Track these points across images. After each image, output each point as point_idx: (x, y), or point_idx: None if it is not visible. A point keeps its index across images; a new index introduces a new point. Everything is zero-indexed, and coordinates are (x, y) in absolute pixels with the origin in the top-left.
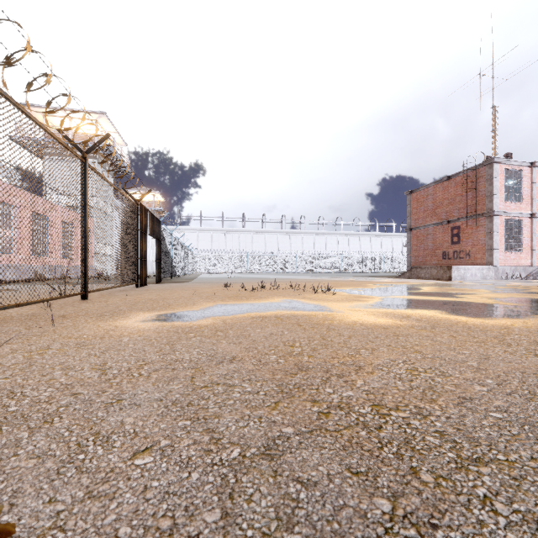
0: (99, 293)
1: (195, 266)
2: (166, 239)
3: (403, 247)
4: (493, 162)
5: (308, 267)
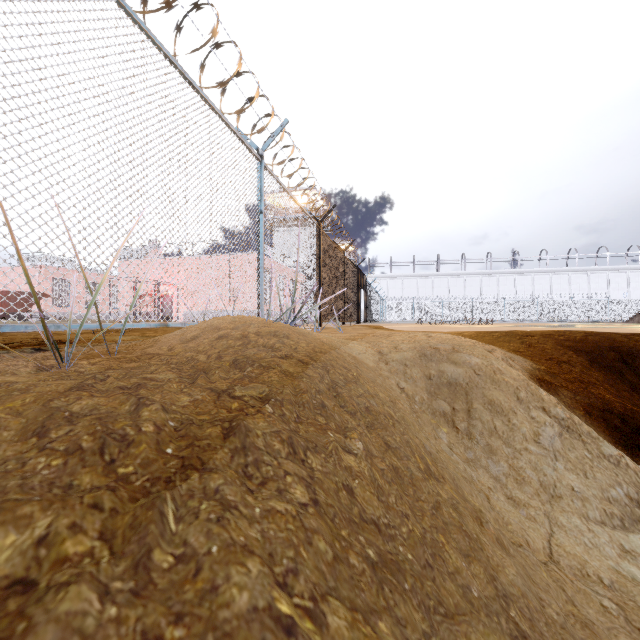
0: None
1: (385, 314)
2: (368, 290)
3: None
4: None
5: (521, 315)
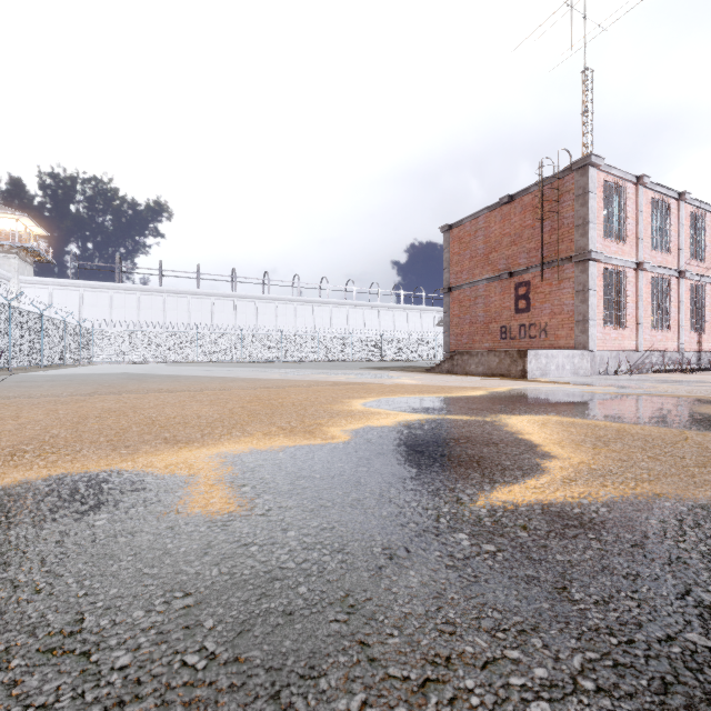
0: None
1: (93, 351)
2: None
3: (435, 326)
4: (588, 164)
5: (301, 353)
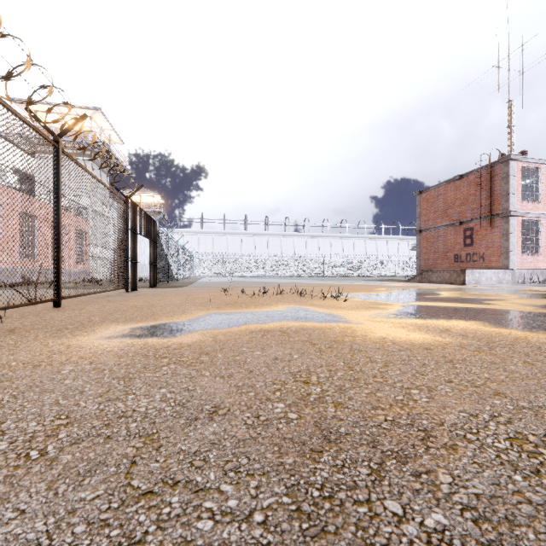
0: (80, 299)
1: (195, 270)
2: (162, 241)
3: (409, 250)
4: (509, 159)
5: (313, 271)
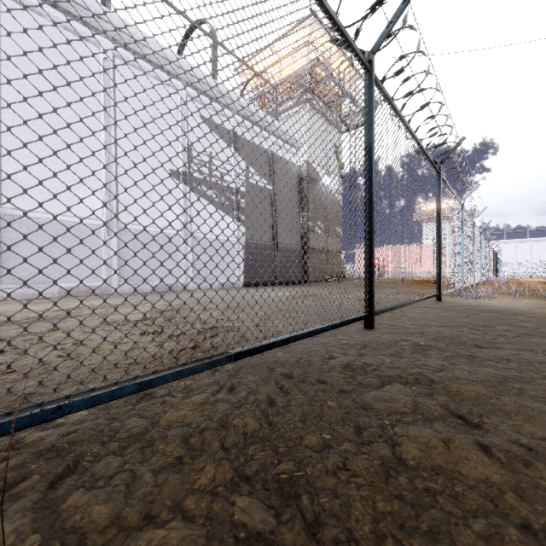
0: None
1: (501, 271)
2: None
3: None
4: None
5: None
